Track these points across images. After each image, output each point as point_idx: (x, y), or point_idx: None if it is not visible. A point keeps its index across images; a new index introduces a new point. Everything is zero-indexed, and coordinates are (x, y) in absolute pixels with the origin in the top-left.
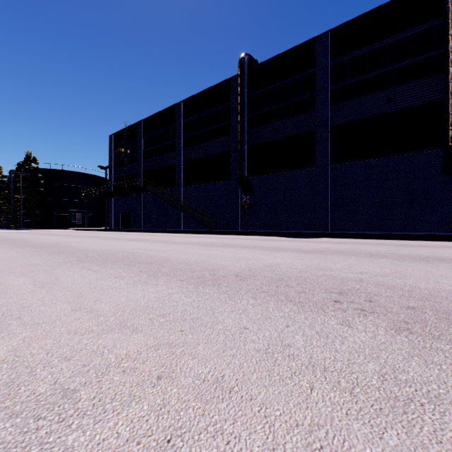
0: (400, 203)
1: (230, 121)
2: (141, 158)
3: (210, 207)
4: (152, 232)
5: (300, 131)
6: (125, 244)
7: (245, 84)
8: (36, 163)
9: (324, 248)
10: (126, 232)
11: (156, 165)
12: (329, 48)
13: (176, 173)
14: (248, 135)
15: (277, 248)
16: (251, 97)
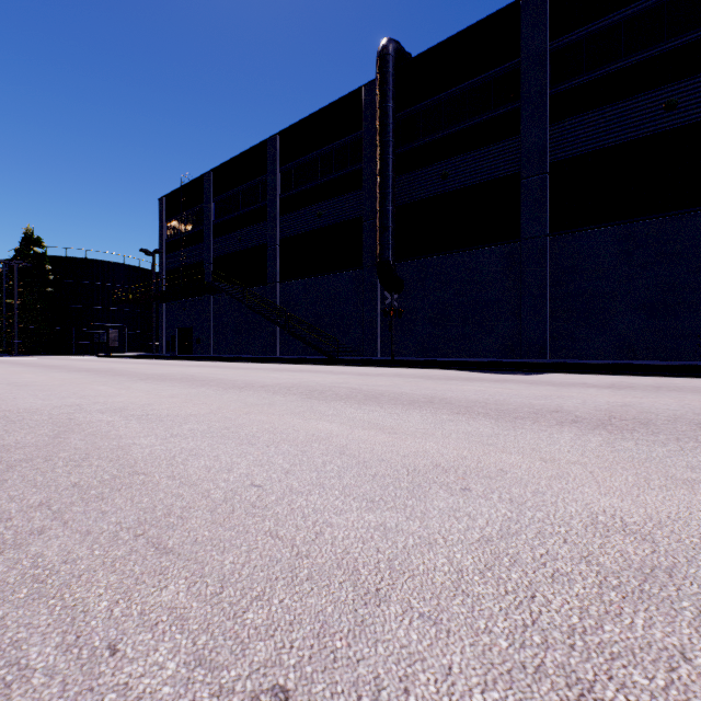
0: (694, 304)
1: (362, 163)
2: (210, 235)
3: (326, 316)
4: (224, 361)
5: (491, 174)
6: (117, 391)
7: (389, 93)
8: (41, 247)
9: (621, 405)
10: (181, 360)
11: (235, 246)
12: (548, 17)
13: (269, 258)
14: (395, 187)
15: (497, 408)
16: (399, 119)
